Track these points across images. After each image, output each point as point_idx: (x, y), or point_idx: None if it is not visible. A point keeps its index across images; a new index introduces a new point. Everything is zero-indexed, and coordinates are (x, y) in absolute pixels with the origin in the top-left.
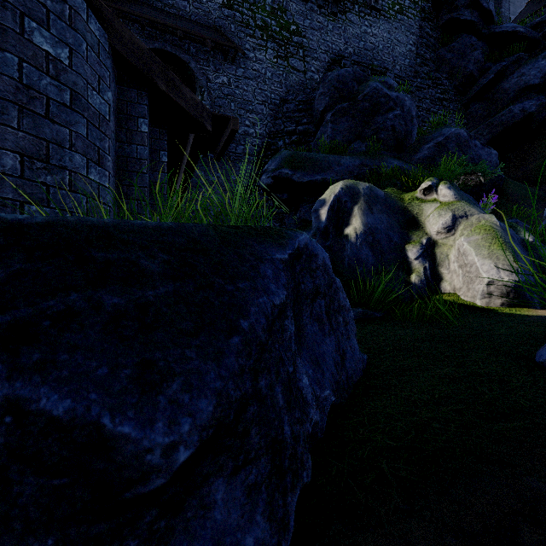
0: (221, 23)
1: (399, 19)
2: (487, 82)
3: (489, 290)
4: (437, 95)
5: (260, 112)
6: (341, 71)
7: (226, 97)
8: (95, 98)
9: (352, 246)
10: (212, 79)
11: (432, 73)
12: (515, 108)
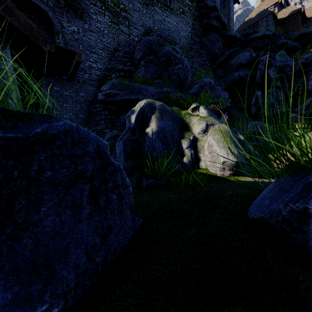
0: None
1: (182, 17)
2: (224, 59)
3: (223, 166)
4: (201, 62)
5: (100, 54)
6: (150, 37)
7: (76, 40)
8: None
9: (150, 140)
10: (65, 27)
11: (199, 50)
12: (236, 74)
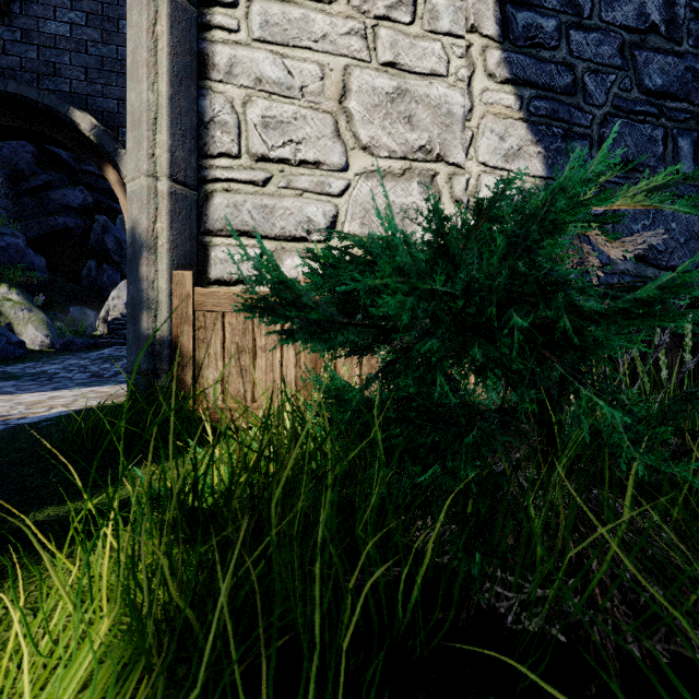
0: None
1: None
2: (38, 185)
3: (42, 344)
4: None
5: None
6: None
7: None
8: None
9: None
10: None
11: None
12: (60, 219)
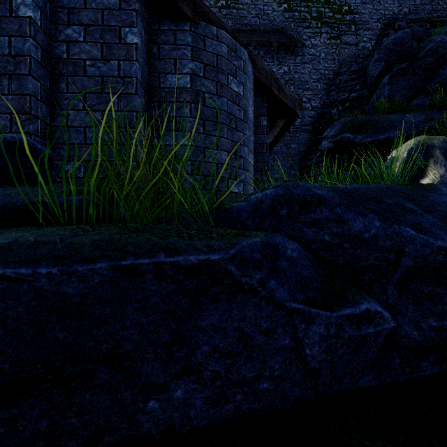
0: (283, 25)
1: None
2: None
3: None
4: None
5: (315, 88)
6: (398, 34)
7: (287, 83)
8: (250, 111)
9: None
10: (275, 71)
11: None
12: None
